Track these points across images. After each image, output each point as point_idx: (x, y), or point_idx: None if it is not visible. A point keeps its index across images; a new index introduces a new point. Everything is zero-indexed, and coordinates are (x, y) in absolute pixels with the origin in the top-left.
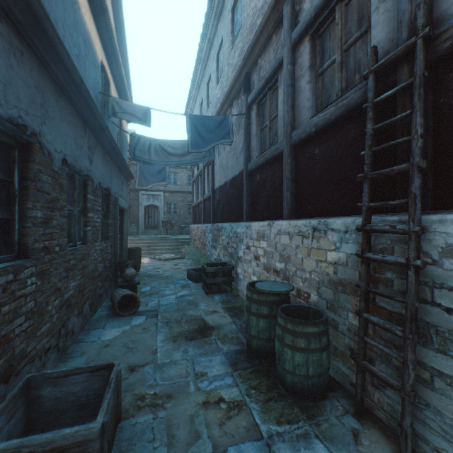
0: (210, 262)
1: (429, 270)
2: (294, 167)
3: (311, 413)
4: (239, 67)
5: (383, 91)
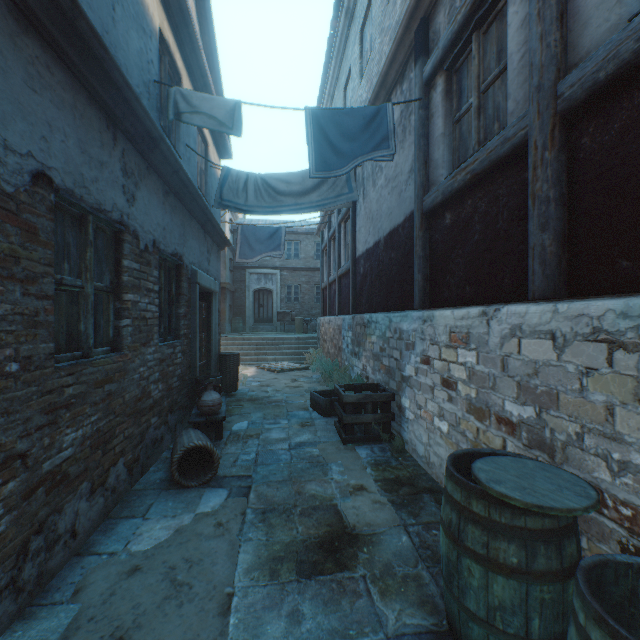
0: (349, 381)
1: None
2: (564, 169)
3: None
4: (406, 12)
5: None
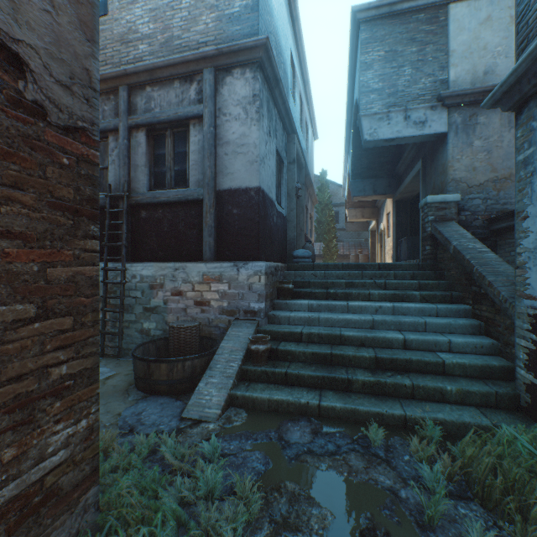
0: None
1: (129, 284)
2: None
3: None
4: None
5: (115, 206)
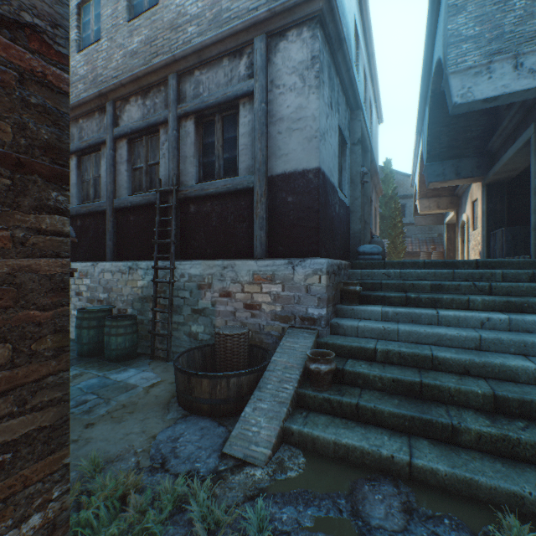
0: None
1: (177, 284)
2: (116, 224)
3: (128, 364)
4: None
5: (164, 202)
